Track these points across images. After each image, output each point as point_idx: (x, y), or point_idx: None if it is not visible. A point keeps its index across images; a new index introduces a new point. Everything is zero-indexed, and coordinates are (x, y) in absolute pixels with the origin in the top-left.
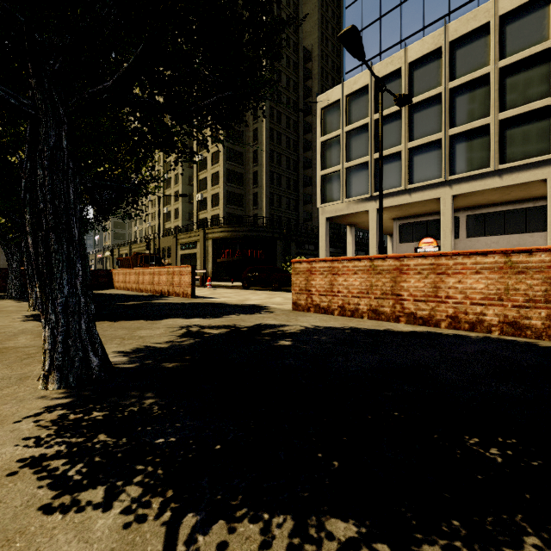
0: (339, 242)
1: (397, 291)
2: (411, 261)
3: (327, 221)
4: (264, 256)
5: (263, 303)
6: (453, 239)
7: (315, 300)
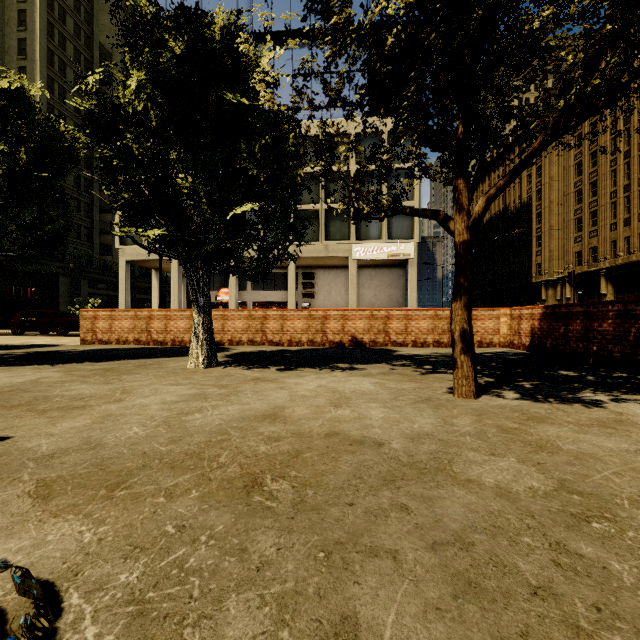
0: (149, 283)
1: (149, 329)
2: (156, 313)
3: (128, 264)
4: (39, 295)
5: (51, 343)
6: (237, 292)
7: (99, 336)
